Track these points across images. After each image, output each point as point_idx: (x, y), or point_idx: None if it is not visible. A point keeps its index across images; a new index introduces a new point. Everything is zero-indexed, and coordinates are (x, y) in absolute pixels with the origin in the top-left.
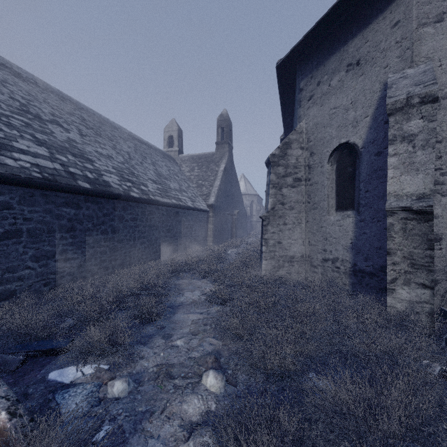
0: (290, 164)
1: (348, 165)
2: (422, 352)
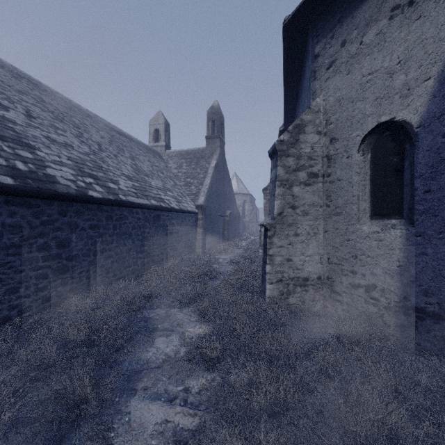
0: (303, 154)
1: (392, 154)
2: None
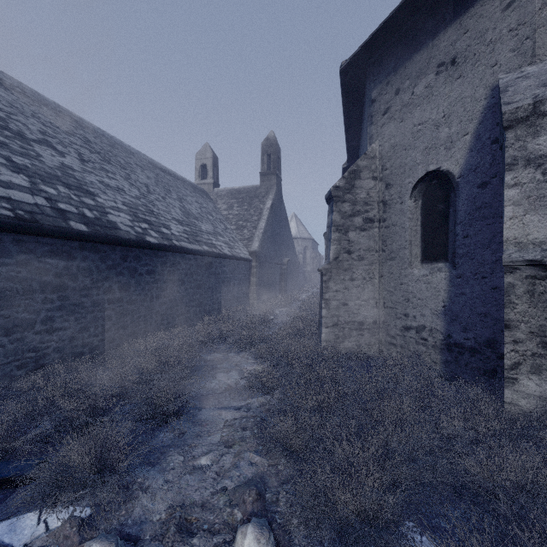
0: (358, 199)
1: (439, 201)
2: None
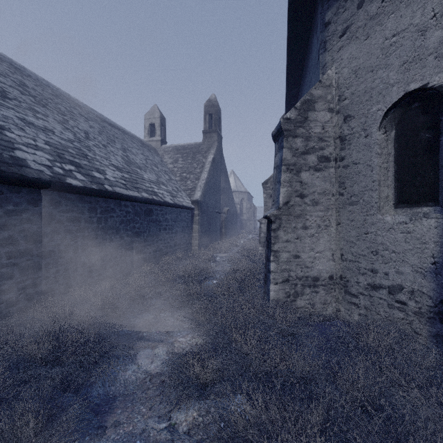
0: (312, 134)
1: (423, 129)
2: None
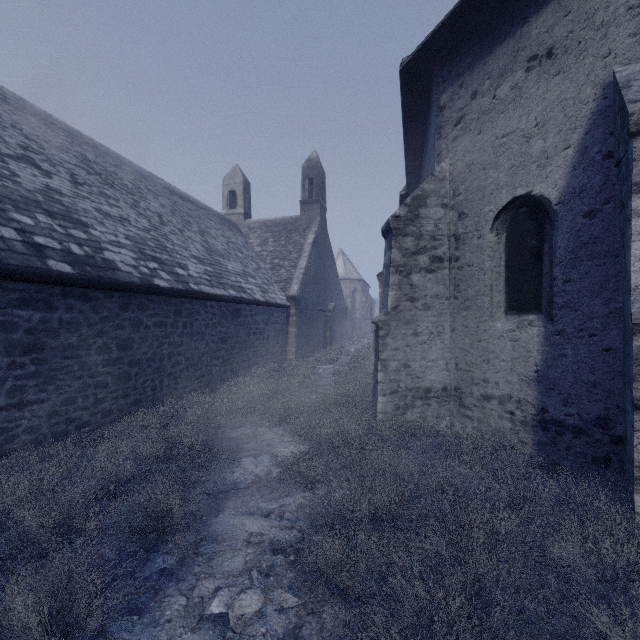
0: (424, 233)
1: (530, 235)
2: None
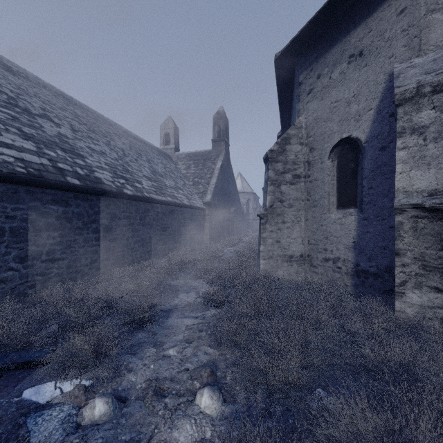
0: (289, 160)
1: (350, 161)
2: (440, 364)
